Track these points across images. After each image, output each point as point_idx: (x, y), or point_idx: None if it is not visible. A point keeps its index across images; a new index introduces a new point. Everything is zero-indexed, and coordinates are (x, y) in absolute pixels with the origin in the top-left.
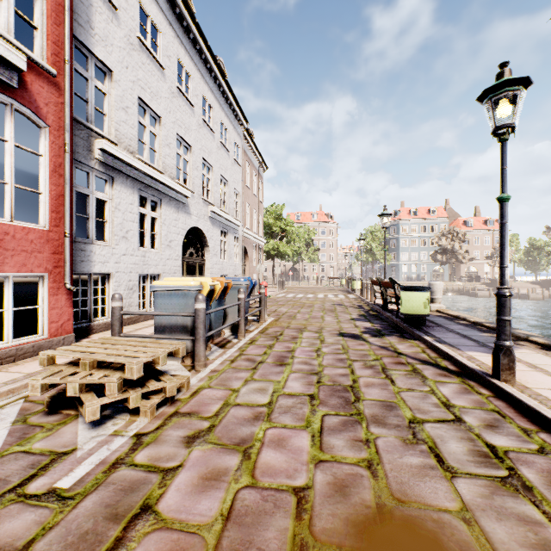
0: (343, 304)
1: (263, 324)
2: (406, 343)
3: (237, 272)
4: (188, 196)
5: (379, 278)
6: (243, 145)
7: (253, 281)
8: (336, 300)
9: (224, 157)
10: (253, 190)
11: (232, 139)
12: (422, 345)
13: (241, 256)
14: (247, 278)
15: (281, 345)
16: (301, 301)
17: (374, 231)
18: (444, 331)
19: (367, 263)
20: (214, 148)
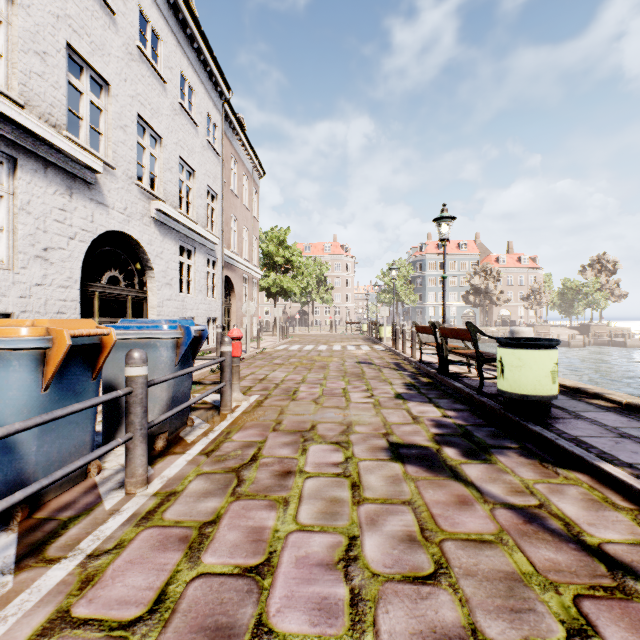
0: (373, 361)
1: (228, 416)
2: (565, 484)
3: (212, 314)
4: (96, 168)
5: (436, 322)
6: (223, 125)
7: (192, 330)
8: (359, 354)
9: (187, 131)
10: (243, 200)
11: (204, 109)
12: (614, 497)
13: (220, 289)
14: (178, 322)
15: (237, 524)
16: (310, 358)
17: (398, 266)
18: (608, 434)
19: (390, 304)
20: (166, 108)
